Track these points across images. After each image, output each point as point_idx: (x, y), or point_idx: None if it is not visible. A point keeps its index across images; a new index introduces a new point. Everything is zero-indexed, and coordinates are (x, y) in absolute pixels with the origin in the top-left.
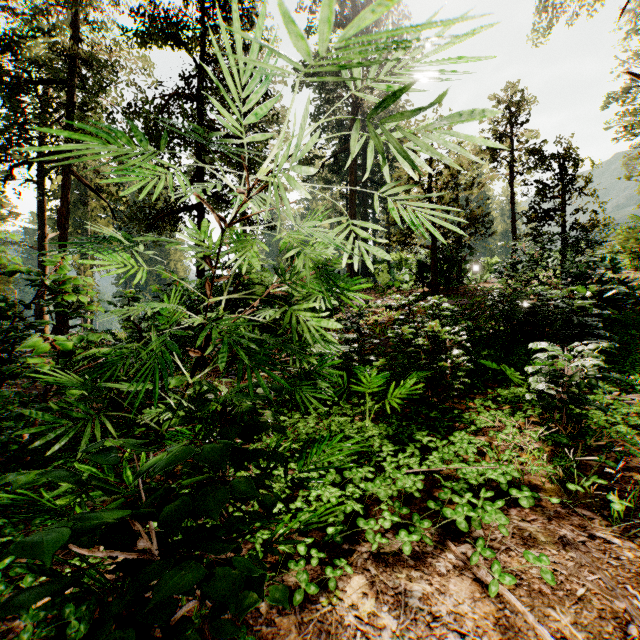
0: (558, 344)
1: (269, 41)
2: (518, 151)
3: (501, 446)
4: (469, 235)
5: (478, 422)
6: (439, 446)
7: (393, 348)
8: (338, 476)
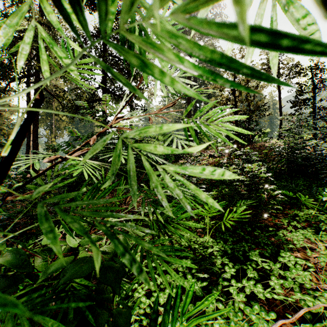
0: (326, 179)
1: None
2: (283, 68)
3: (318, 263)
4: (255, 116)
5: (297, 243)
6: (273, 268)
7: (216, 180)
8: (191, 306)
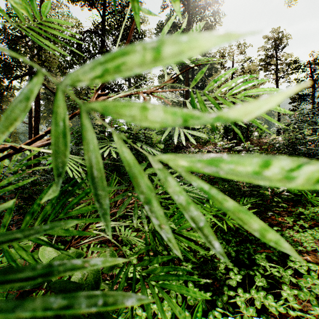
0: None
1: (143, 16)
2: (281, 64)
3: None
4: None
5: (307, 245)
6: (284, 275)
7: (214, 176)
8: None
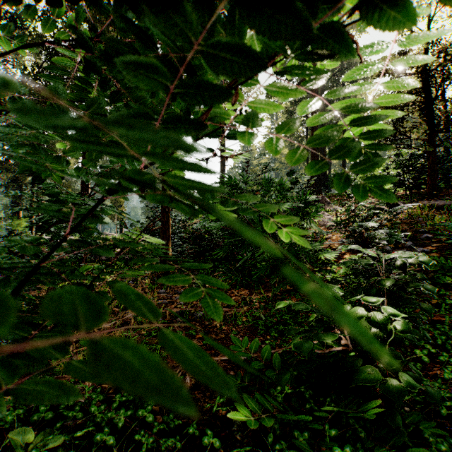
0: None
1: None
2: None
3: None
4: None
5: None
6: None
7: (432, 268)
8: None
